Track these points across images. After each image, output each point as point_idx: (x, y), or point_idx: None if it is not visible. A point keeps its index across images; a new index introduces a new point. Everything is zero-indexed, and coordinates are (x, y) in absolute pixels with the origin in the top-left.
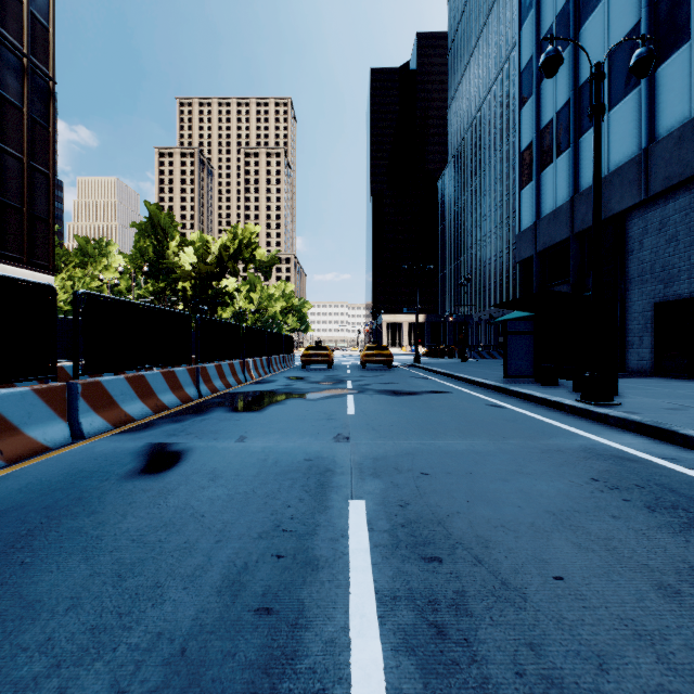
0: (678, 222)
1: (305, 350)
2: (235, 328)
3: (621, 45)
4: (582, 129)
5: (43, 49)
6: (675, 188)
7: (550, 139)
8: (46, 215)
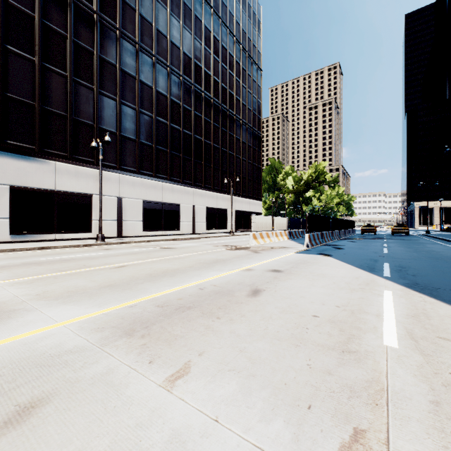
0: None
1: (362, 227)
2: (343, 220)
3: None
4: None
5: (259, 126)
6: None
7: None
8: (260, 181)
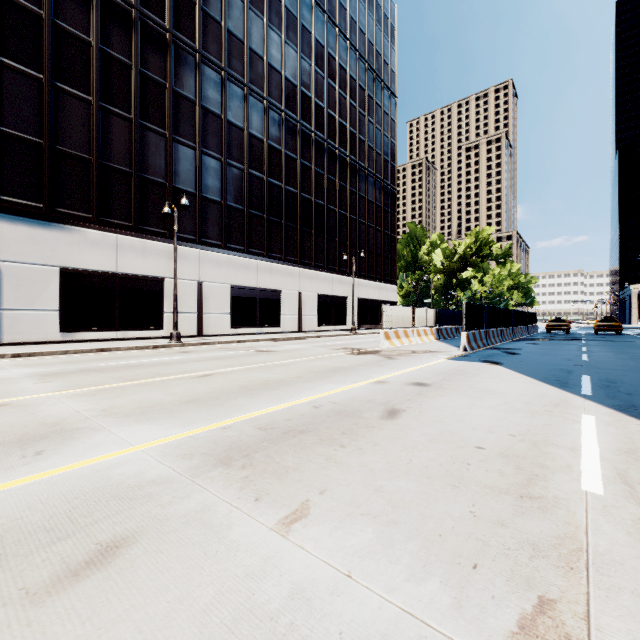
0: None
1: (548, 322)
2: (518, 312)
3: None
4: None
5: (393, 177)
6: None
7: None
8: (394, 256)
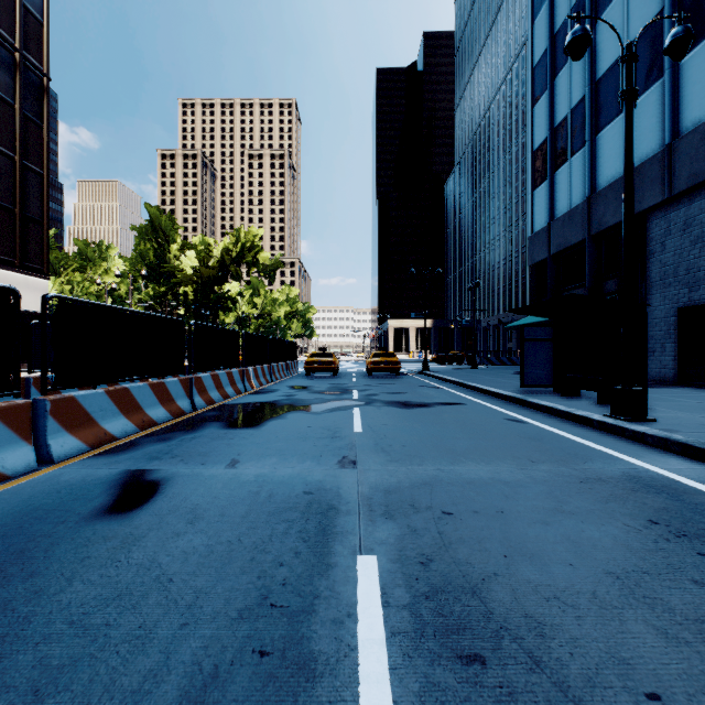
0: (704, 222)
1: (309, 357)
2: (234, 334)
3: (642, 35)
4: (600, 126)
5: (37, 43)
6: (701, 185)
7: (564, 137)
8: (39, 216)
